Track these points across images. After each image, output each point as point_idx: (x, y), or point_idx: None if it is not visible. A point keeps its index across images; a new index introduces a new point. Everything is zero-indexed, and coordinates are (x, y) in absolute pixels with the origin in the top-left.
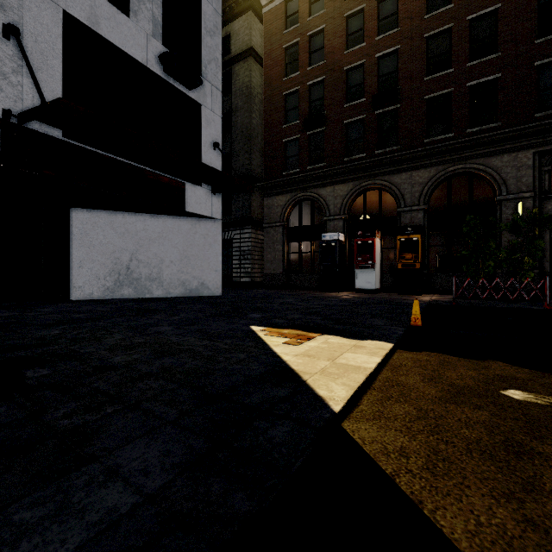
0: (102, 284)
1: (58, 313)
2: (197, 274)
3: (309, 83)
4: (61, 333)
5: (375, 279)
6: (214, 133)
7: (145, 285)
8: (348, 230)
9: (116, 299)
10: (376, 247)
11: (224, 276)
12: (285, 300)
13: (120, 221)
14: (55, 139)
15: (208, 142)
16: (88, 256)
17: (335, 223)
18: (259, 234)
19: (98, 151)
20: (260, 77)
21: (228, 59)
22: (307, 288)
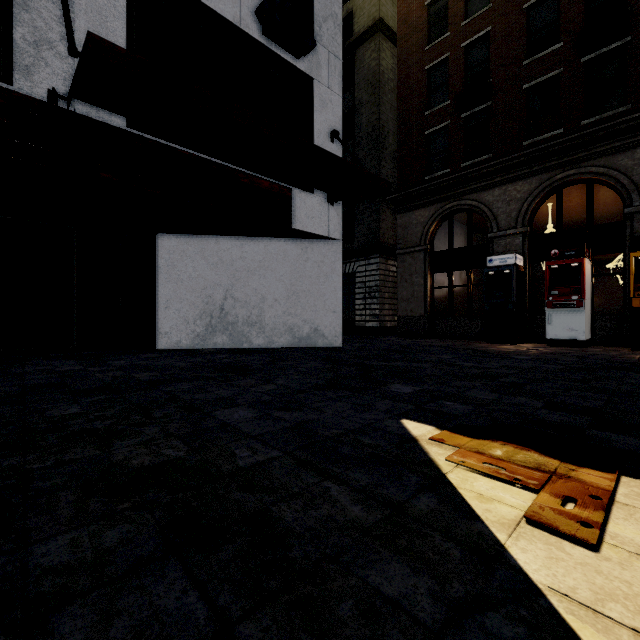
0: (191, 329)
1: (123, 369)
2: (308, 317)
3: (464, 43)
4: (76, 414)
5: (584, 325)
6: (331, 119)
7: (242, 332)
8: (530, 250)
9: (210, 349)
10: (585, 272)
11: (345, 320)
12: (439, 356)
13: (212, 247)
14: (116, 129)
15: (323, 132)
16: (175, 294)
17: (508, 241)
18: (389, 264)
19: (175, 146)
20: (391, 58)
21: (349, 43)
22: (461, 337)
